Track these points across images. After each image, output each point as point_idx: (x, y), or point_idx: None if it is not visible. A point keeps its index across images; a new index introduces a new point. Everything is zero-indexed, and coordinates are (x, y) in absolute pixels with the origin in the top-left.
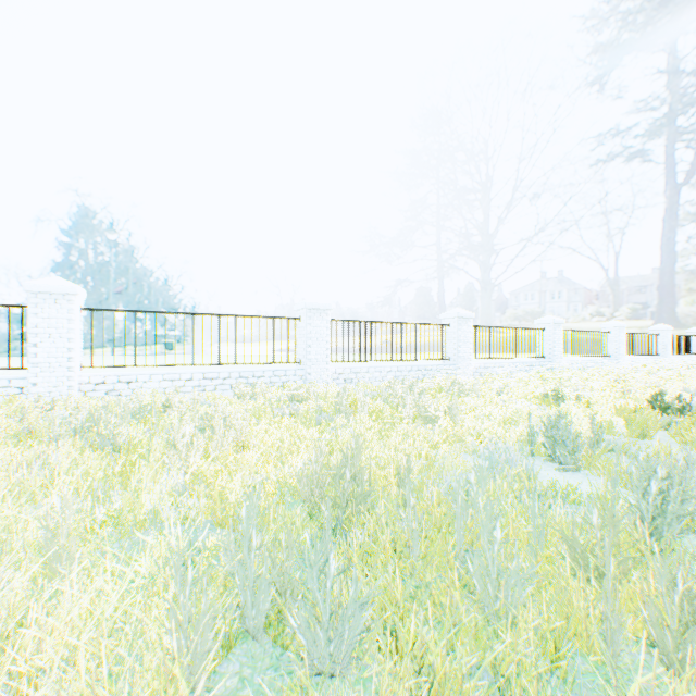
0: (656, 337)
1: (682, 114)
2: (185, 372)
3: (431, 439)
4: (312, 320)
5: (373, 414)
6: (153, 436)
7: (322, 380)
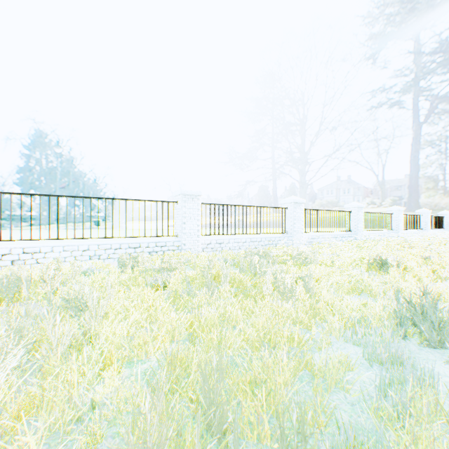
0: (420, 217)
1: (428, 76)
2: (82, 244)
3: (294, 316)
4: (187, 203)
5: (235, 284)
6: (1, 320)
7: (194, 249)
